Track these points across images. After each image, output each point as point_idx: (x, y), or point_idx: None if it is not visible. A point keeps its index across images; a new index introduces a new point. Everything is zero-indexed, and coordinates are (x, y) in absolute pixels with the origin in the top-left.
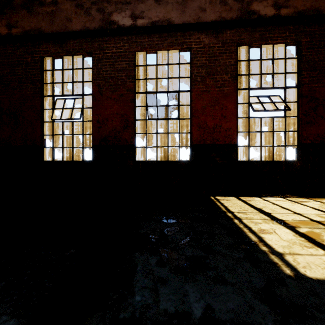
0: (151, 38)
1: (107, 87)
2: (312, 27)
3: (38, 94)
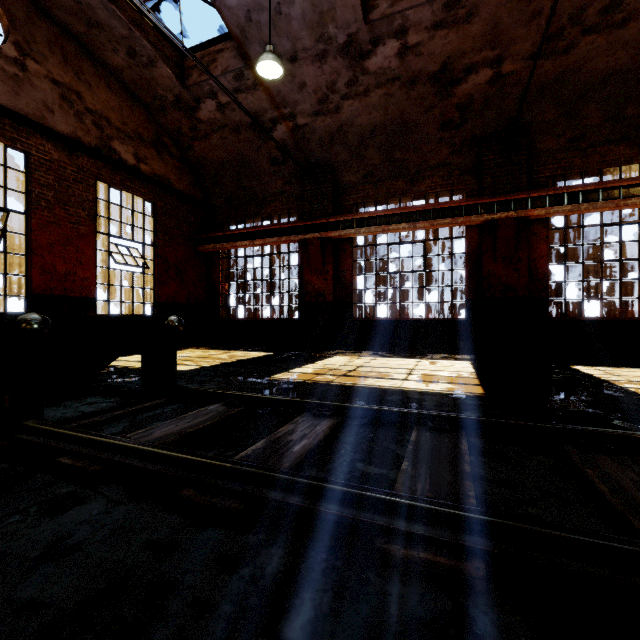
0: None
1: None
2: (166, 194)
3: None
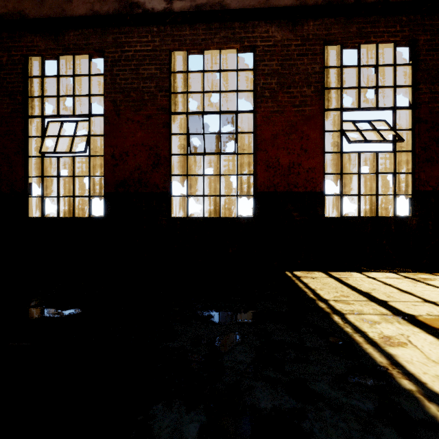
0: (195, 31)
1: (128, 103)
2: (434, 18)
3: (19, 113)
